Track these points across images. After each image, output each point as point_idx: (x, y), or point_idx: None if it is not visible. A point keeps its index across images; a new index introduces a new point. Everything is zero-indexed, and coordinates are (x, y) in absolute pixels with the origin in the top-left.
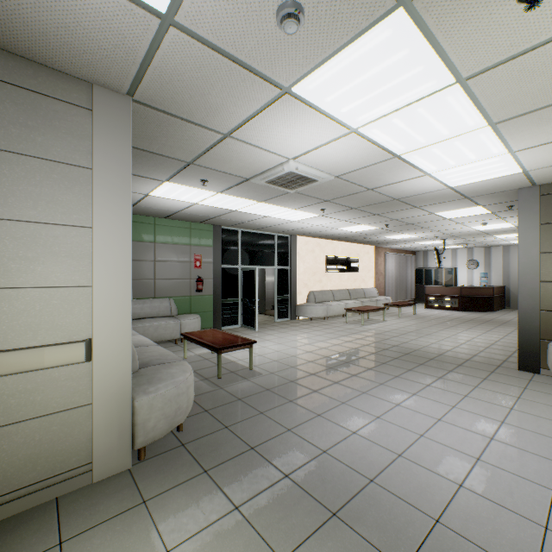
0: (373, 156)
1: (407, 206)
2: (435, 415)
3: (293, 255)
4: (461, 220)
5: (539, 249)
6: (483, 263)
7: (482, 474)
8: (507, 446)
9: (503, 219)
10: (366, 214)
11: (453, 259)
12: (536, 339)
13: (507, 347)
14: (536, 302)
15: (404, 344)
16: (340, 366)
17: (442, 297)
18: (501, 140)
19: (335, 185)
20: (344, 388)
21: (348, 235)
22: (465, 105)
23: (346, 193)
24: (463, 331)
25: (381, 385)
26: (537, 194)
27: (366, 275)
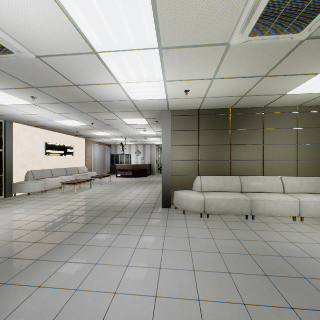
0: (74, 42)
1: (106, 110)
2: (125, 262)
3: (9, 139)
4: (135, 126)
5: (171, 143)
6: (142, 153)
7: (161, 314)
8: (169, 271)
9: (153, 129)
10: (77, 111)
11: (130, 150)
12: (170, 190)
13: (155, 195)
14: (170, 171)
15: (103, 204)
16: (47, 237)
17: (125, 171)
18: (162, 67)
19: (40, 70)
20: (46, 264)
21: (64, 128)
22: (148, 12)
23: (54, 83)
24: (136, 189)
25: (84, 247)
26: (170, 115)
27: (80, 158)
